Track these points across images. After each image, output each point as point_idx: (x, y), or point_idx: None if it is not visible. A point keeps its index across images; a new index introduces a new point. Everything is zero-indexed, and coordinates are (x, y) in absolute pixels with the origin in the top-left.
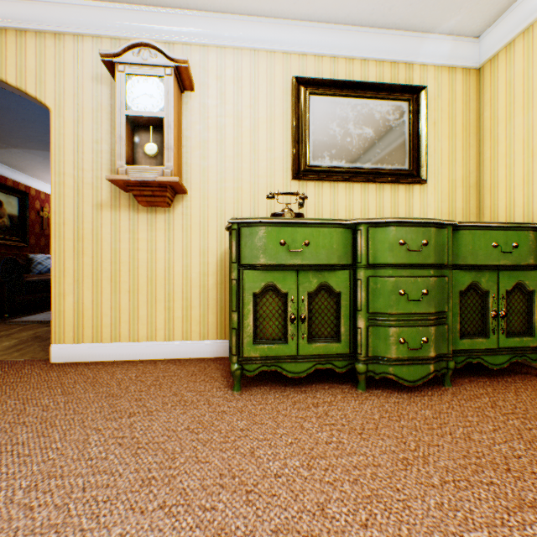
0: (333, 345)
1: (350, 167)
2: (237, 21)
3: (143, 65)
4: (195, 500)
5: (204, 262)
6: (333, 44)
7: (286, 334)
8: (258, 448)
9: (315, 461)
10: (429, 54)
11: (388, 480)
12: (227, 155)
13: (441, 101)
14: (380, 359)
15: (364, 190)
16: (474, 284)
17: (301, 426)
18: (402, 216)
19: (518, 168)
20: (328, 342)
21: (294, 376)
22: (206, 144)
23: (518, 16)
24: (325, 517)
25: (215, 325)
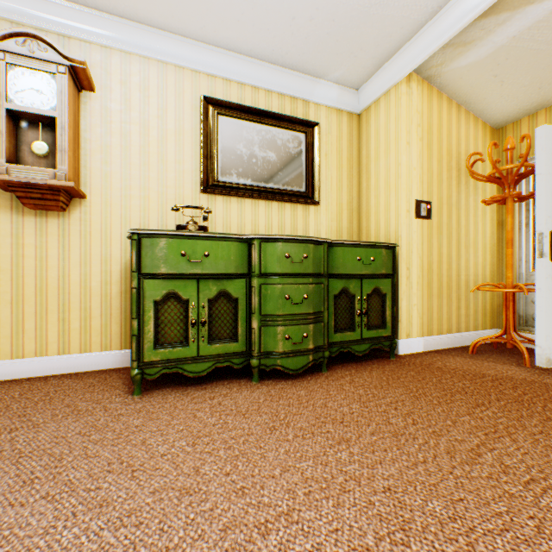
0: (232, 345)
1: (255, 185)
2: (143, 30)
3: (30, 57)
4: (81, 486)
5: (106, 270)
6: (240, 72)
7: (188, 337)
8: (151, 438)
9: (201, 439)
10: (321, 96)
11: (256, 442)
12: (133, 163)
13: (332, 137)
14: (271, 354)
15: (268, 207)
16: (345, 290)
17: (195, 416)
18: (300, 231)
19: (382, 198)
20: (227, 343)
21: (195, 375)
22: (109, 149)
23: (381, 81)
24: (199, 474)
25: (119, 334)
